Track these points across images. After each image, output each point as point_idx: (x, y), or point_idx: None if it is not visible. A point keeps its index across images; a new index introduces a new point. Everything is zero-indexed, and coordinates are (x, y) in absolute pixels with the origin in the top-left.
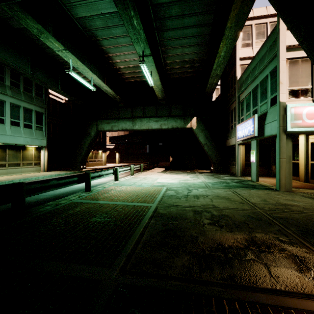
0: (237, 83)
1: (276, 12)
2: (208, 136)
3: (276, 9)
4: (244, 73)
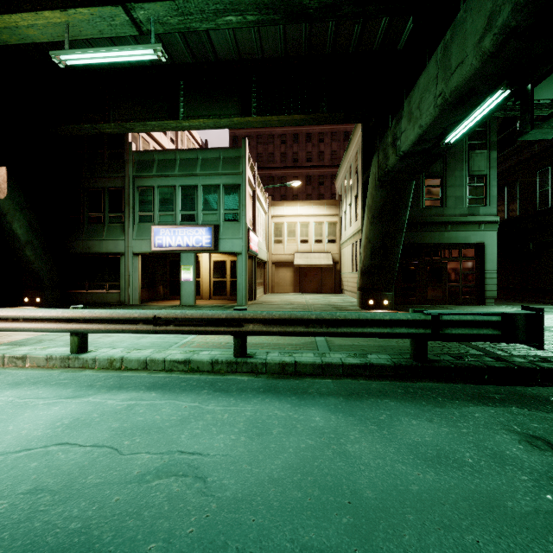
0: (132, 153)
1: (375, 214)
2: (35, 225)
3: (376, 214)
4: (160, 153)
